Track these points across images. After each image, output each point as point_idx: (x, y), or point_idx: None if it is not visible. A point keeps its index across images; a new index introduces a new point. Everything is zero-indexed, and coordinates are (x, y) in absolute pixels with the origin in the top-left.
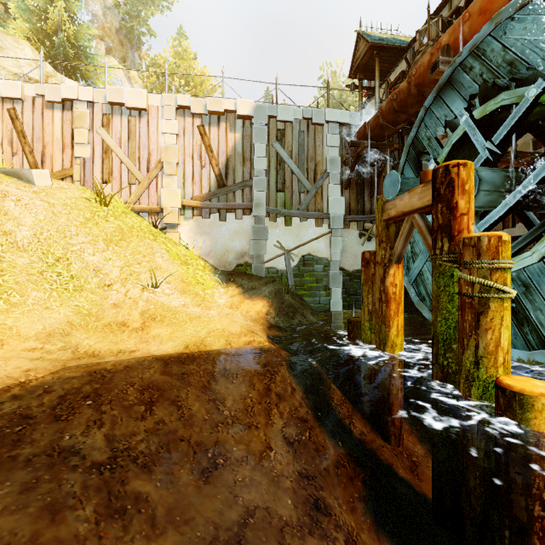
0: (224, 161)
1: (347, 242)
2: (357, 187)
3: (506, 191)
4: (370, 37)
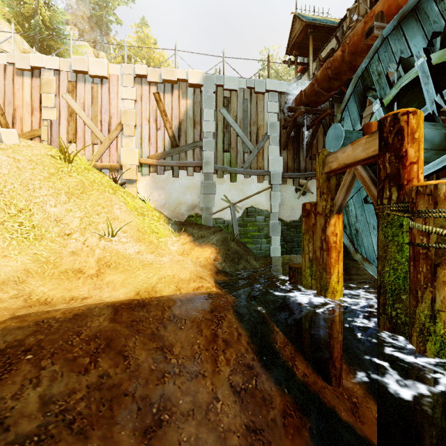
0: (177, 124)
1: (284, 196)
2: (293, 148)
3: (444, 143)
4: (304, 17)
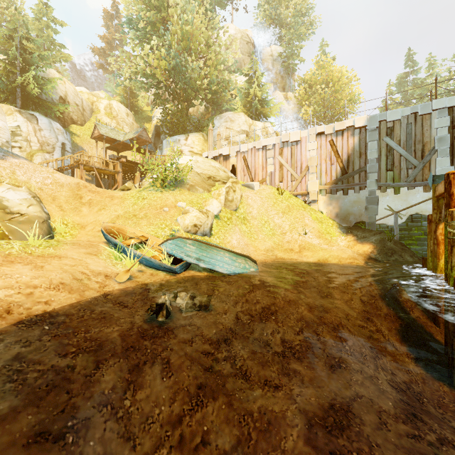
0: (346, 158)
1: None
2: None
3: None
4: None
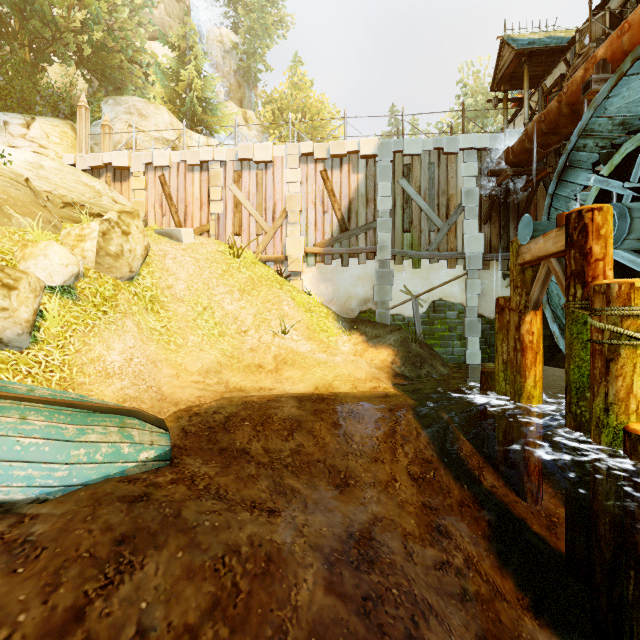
0: (346, 204)
1: (486, 284)
2: (499, 221)
3: None
4: (516, 42)
